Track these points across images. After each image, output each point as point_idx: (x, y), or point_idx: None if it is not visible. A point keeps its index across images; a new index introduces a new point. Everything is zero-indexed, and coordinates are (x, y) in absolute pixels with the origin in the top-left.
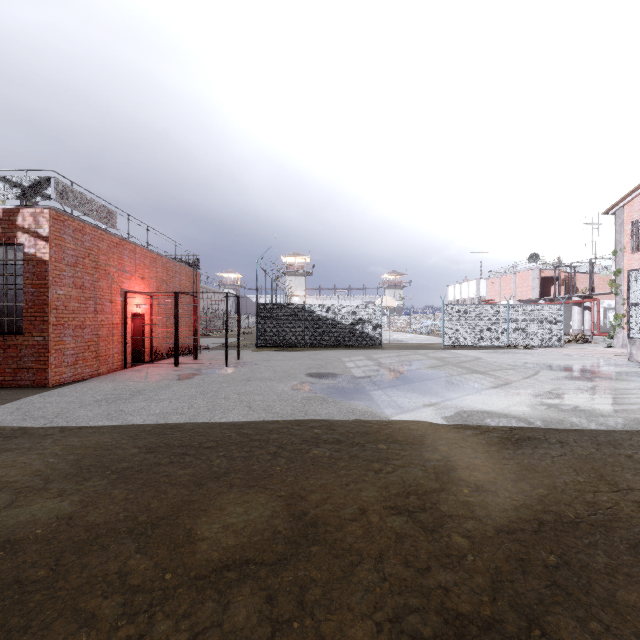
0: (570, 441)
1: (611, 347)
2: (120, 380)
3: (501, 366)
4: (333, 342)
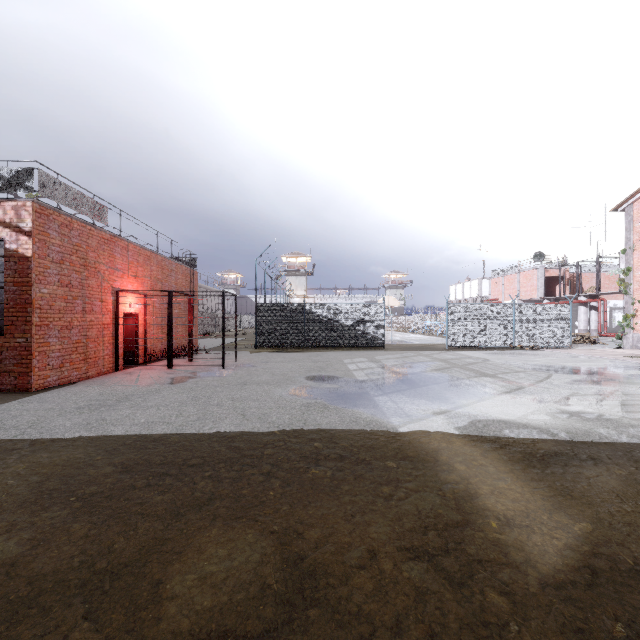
0: (603, 457)
1: (620, 348)
2: (108, 384)
3: (510, 368)
4: (334, 343)
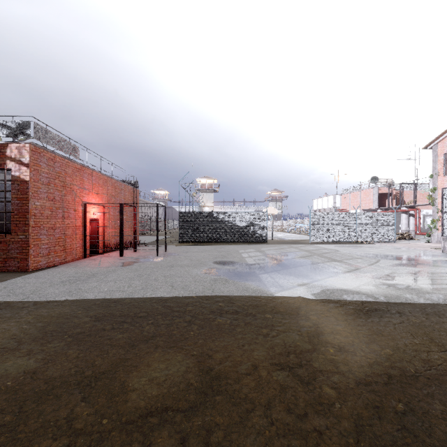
0: (406, 312)
1: (429, 242)
2: (80, 266)
3: (352, 256)
4: (233, 239)
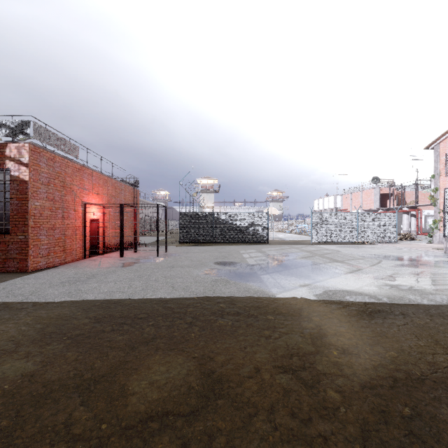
0: (410, 313)
1: (431, 243)
2: (80, 267)
3: (354, 257)
4: (233, 239)
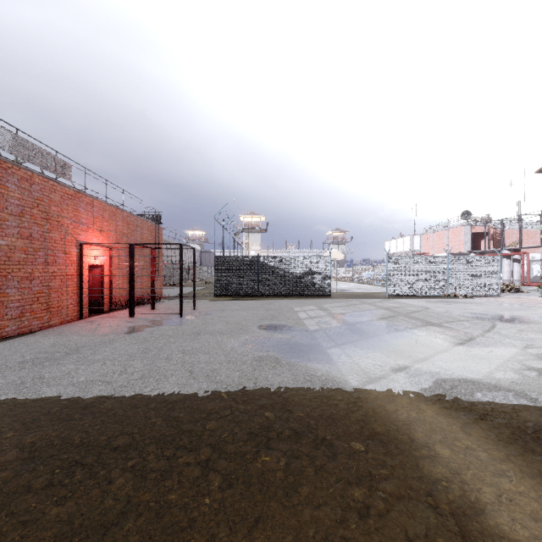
0: None
1: None
2: (66, 333)
3: (453, 317)
4: (285, 292)
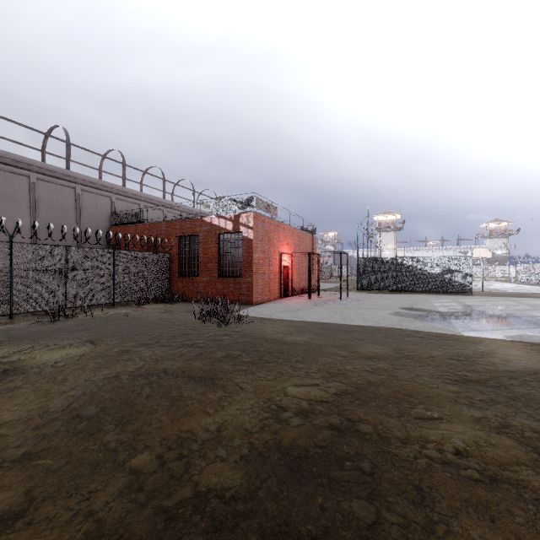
0: None
1: None
2: (284, 303)
3: None
4: (422, 288)
